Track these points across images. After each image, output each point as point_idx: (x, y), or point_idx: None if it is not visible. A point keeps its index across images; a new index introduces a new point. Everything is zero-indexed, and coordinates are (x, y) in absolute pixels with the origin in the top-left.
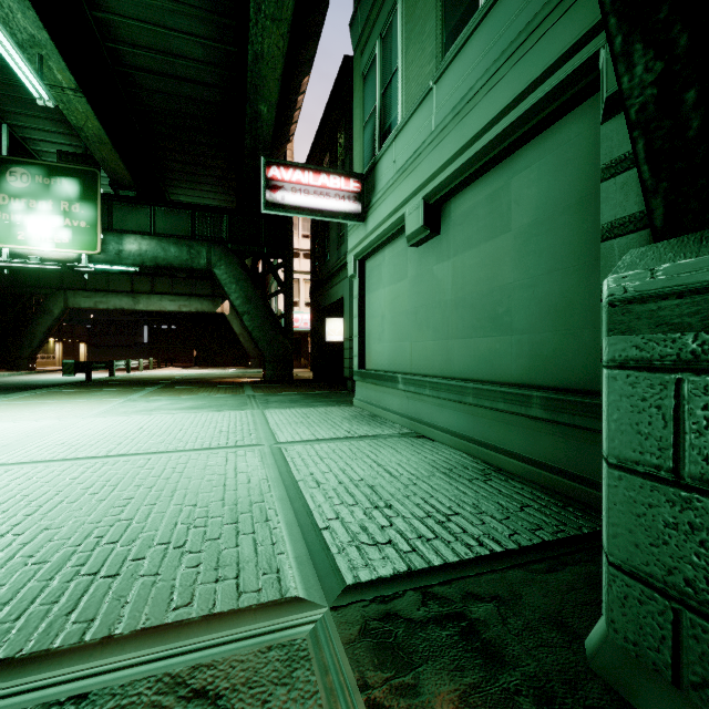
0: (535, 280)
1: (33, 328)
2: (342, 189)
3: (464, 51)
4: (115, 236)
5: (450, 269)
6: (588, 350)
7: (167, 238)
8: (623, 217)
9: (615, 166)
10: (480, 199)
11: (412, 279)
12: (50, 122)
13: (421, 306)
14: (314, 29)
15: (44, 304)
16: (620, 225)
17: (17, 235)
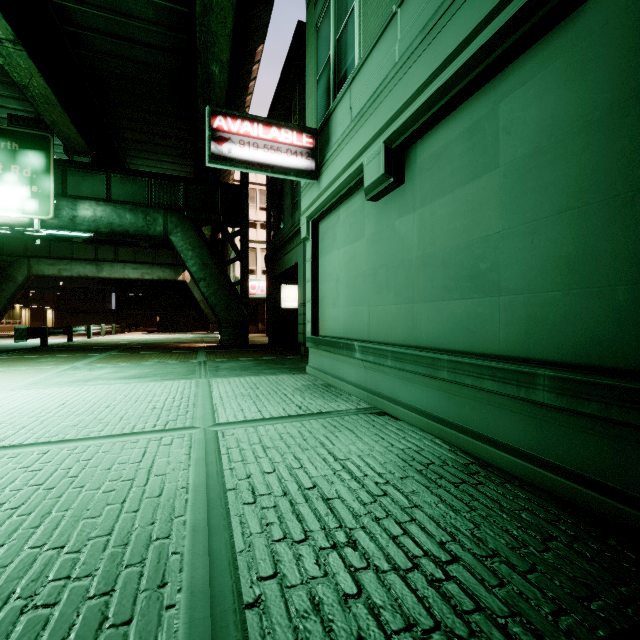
0: (535, 226)
1: None
2: (294, 145)
3: None
4: (69, 202)
5: (416, 222)
6: (624, 314)
7: (123, 205)
8: None
9: None
10: (455, 136)
11: (370, 238)
12: (1, 85)
13: (381, 266)
14: None
15: (8, 271)
16: None
17: None
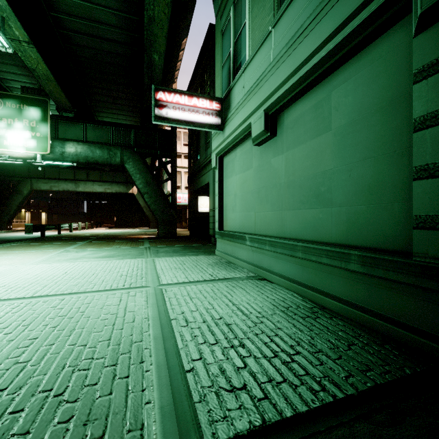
0: (351, 166)
1: (10, 203)
2: (208, 108)
3: None
4: (60, 142)
5: (283, 161)
6: (398, 219)
7: (94, 144)
8: (435, 111)
9: (427, 70)
10: (306, 109)
11: (256, 169)
12: (16, 67)
13: (262, 187)
14: (189, 5)
15: (17, 187)
16: (432, 117)
17: None
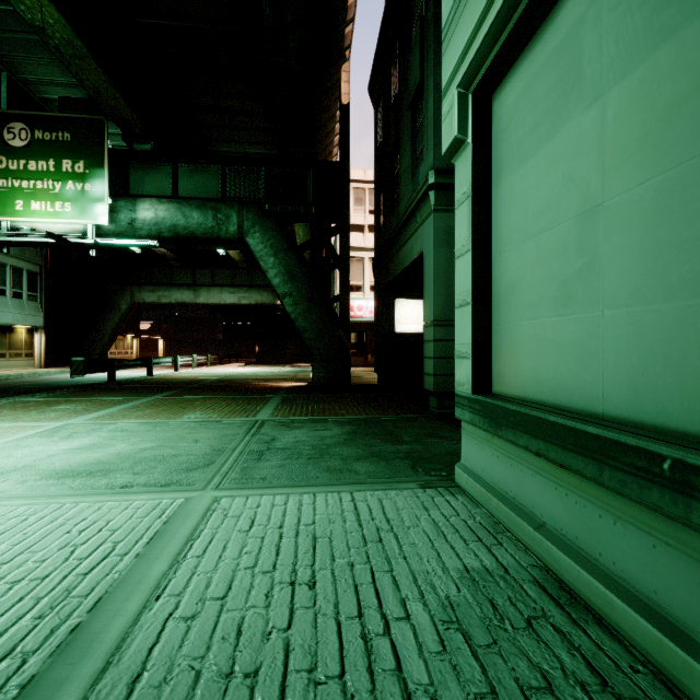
0: None
1: (103, 324)
2: None
3: None
4: (127, 201)
5: None
6: None
7: (189, 200)
8: None
9: None
10: None
11: None
12: (58, 69)
13: None
14: None
15: (113, 299)
16: None
17: (15, 205)
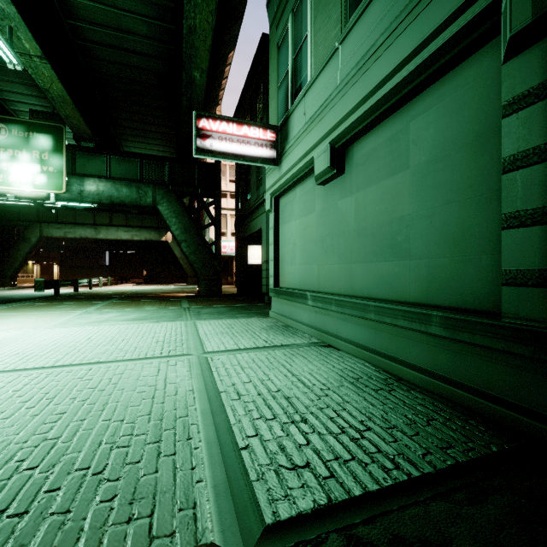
0: (433, 211)
1: (15, 253)
2: (261, 139)
3: (367, 12)
4: (78, 179)
5: (353, 203)
6: (486, 274)
7: (120, 181)
8: (526, 150)
9: (518, 102)
10: (380, 142)
11: (319, 212)
12: (24, 86)
13: (327, 235)
14: (237, 11)
15: (24, 233)
16: (524, 157)
17: None
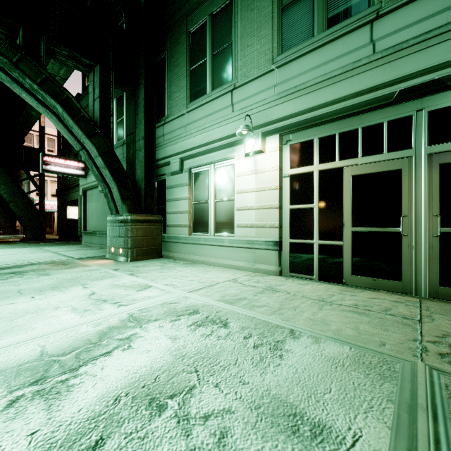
0: None
1: None
2: (77, 166)
3: None
4: None
5: None
6: None
7: None
8: None
9: None
10: None
11: (102, 202)
12: None
13: (104, 211)
14: None
15: None
16: None
17: None
